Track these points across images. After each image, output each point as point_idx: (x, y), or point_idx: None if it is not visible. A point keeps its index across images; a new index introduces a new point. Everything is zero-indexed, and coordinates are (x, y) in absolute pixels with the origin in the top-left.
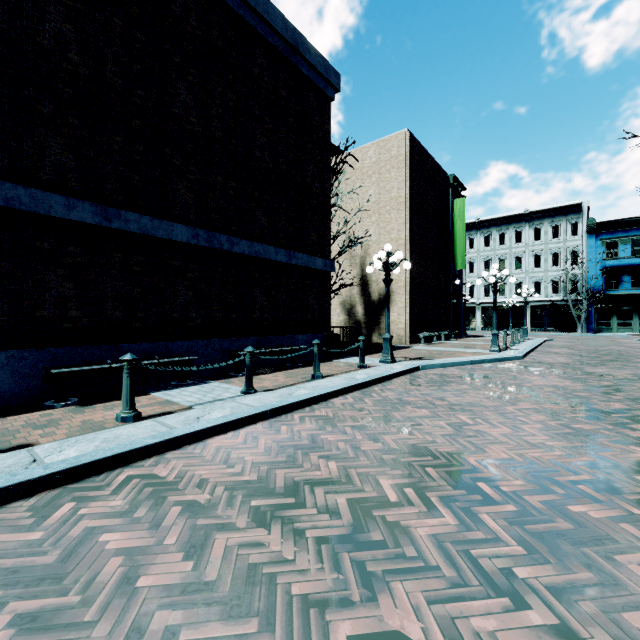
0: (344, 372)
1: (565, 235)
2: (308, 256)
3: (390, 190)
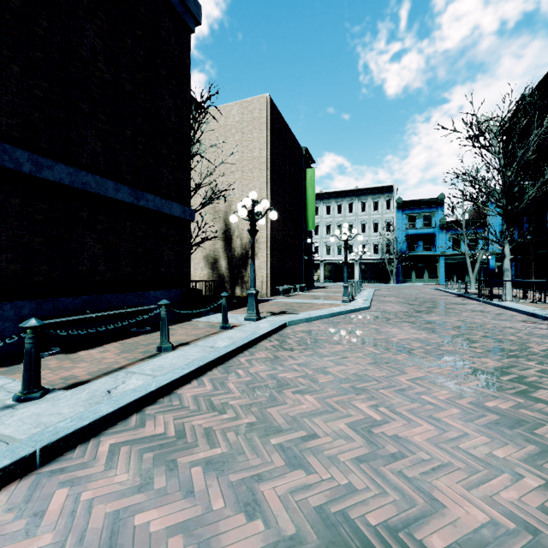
0: (203, 337)
1: (382, 209)
2: (162, 199)
3: (252, 150)
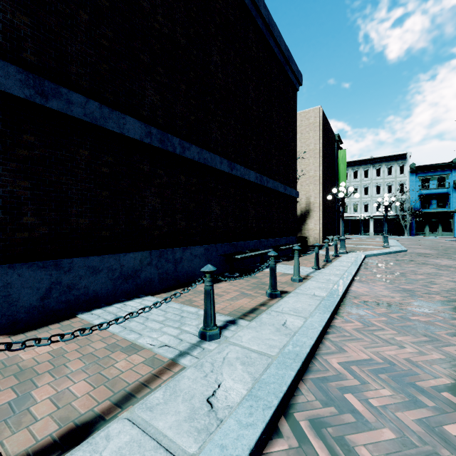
0: (332, 259)
1: (396, 173)
2: (290, 188)
3: (309, 144)
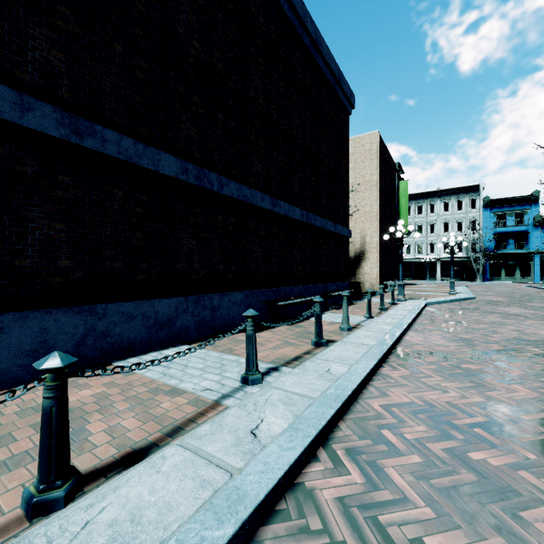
0: (389, 307)
1: (467, 208)
2: (342, 227)
3: (364, 175)
